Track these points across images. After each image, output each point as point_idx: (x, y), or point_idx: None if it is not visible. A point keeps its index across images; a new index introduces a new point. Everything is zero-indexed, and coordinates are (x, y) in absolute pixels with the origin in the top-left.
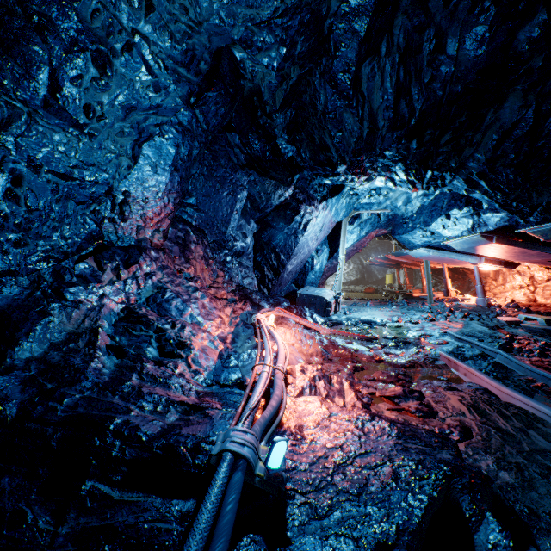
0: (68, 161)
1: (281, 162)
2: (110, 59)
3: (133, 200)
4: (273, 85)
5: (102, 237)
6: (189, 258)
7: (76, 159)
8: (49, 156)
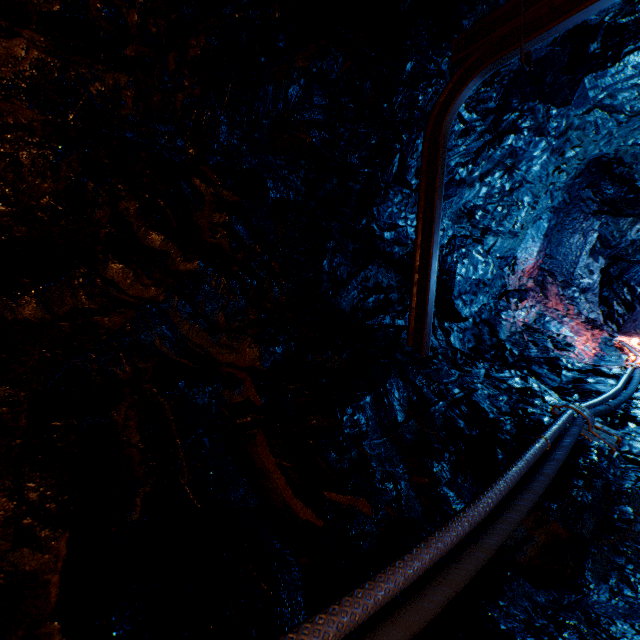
0: (504, 250)
1: (639, 197)
2: (538, 202)
3: (518, 261)
4: (636, 153)
5: (506, 285)
6: (547, 296)
7: (507, 249)
8: (500, 251)
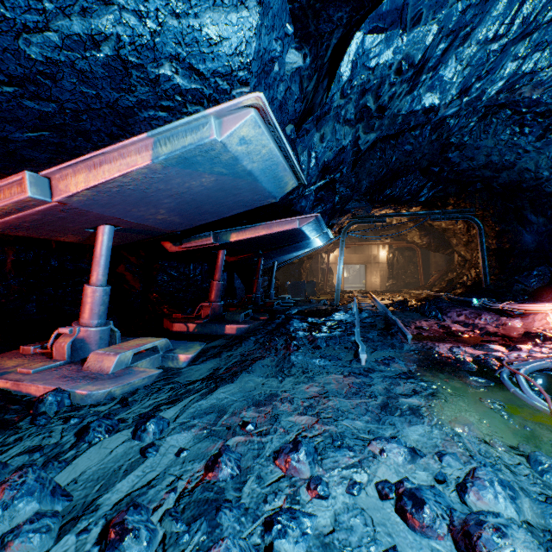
0: None
1: None
2: None
3: None
4: None
5: None
6: None
7: None
8: None
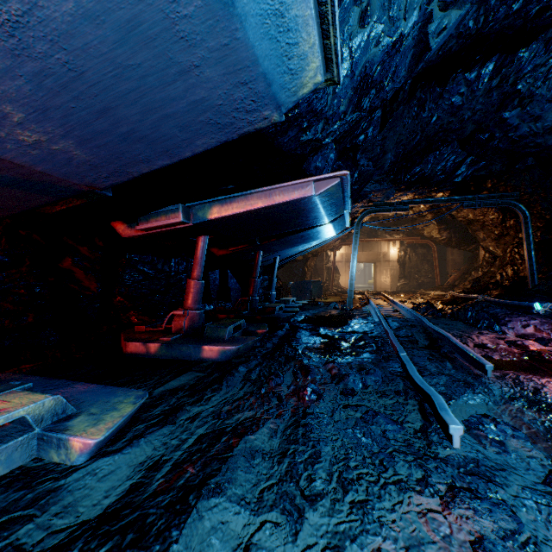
0: None
1: None
2: None
3: None
4: None
5: None
6: None
7: None
8: None
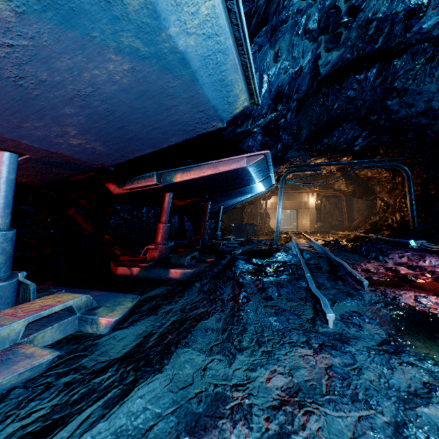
0: None
1: None
2: None
3: None
4: None
5: None
6: None
7: None
8: None
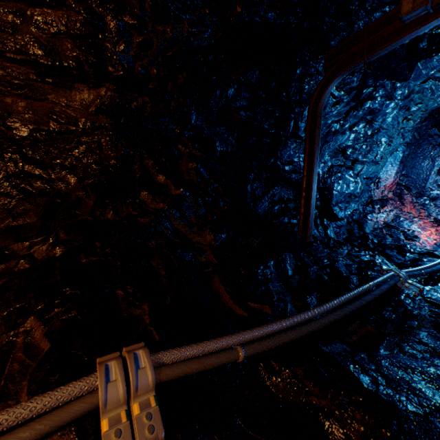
0: (369, 173)
1: None
2: (392, 141)
3: (381, 180)
4: None
5: (371, 196)
6: (403, 203)
7: (371, 172)
8: (366, 174)
